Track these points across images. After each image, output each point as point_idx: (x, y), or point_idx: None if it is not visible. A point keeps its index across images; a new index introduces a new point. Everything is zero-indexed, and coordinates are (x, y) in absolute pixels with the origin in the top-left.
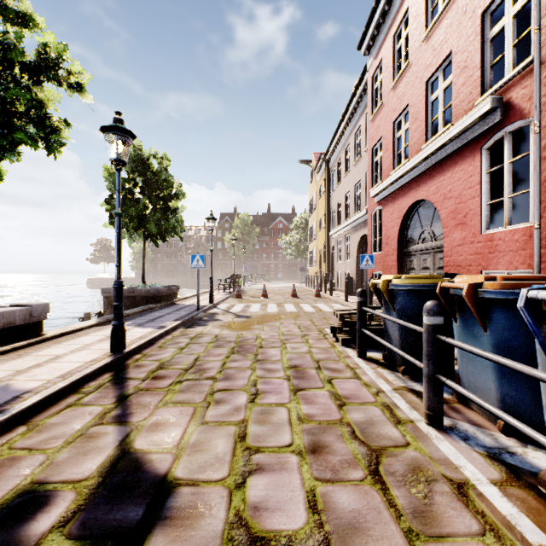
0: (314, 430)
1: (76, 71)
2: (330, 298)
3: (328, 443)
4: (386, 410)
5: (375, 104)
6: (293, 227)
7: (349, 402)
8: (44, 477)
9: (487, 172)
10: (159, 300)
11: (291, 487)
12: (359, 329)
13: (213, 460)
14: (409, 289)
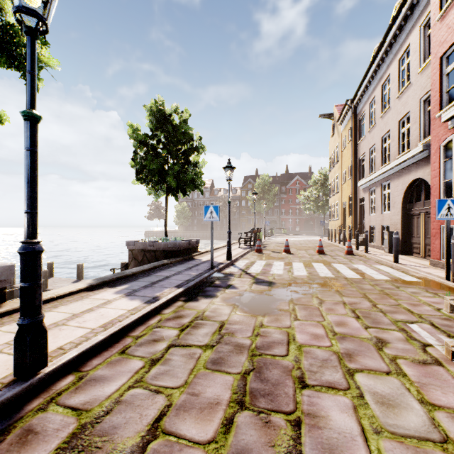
0: None
1: None
2: (367, 256)
3: None
4: None
5: None
6: (311, 183)
7: None
8: None
9: None
10: (177, 255)
11: None
12: None
13: None
14: None
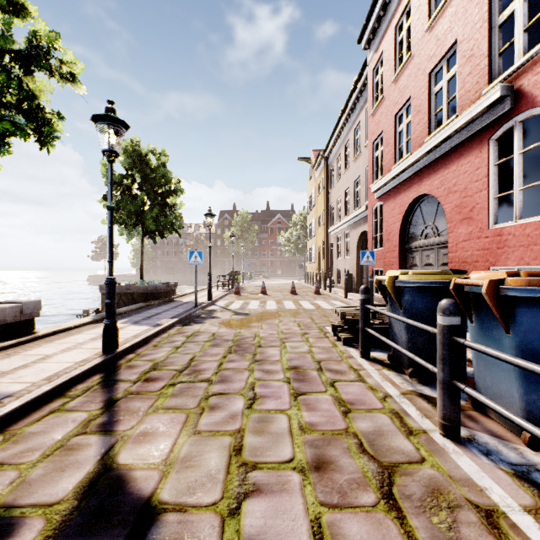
0: (317, 442)
1: (68, 60)
2: (329, 295)
3: (334, 458)
4: (396, 418)
5: (376, 98)
6: (291, 224)
7: (354, 408)
8: (12, 499)
9: (495, 164)
10: (157, 297)
11: (293, 514)
12: (362, 328)
13: (205, 478)
14: (417, 286)
